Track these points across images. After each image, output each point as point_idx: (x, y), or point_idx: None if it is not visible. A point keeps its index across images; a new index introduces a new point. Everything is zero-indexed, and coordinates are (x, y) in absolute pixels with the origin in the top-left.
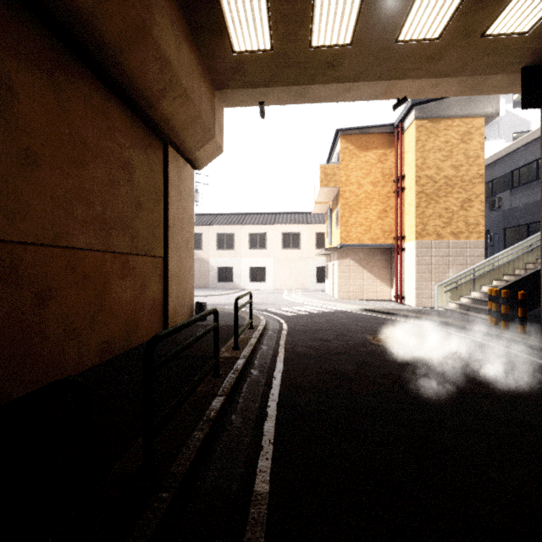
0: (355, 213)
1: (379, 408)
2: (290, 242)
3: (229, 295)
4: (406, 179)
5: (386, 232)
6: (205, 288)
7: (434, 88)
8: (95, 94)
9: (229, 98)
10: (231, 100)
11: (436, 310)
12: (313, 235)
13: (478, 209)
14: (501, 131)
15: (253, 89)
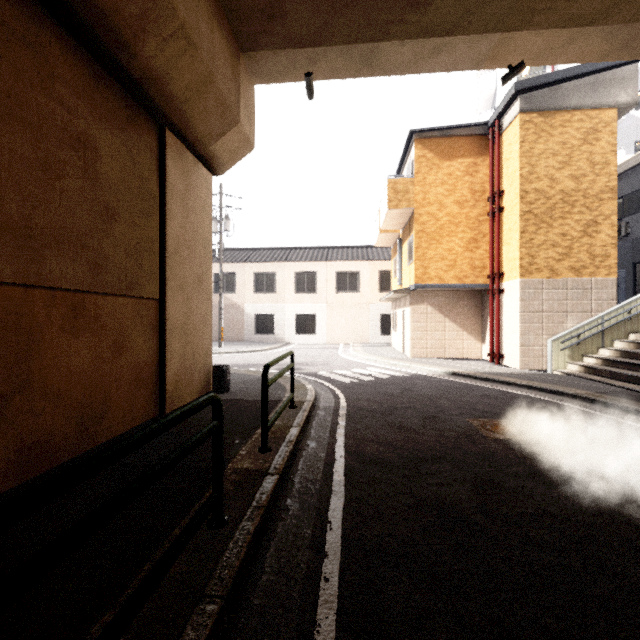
0: (434, 243)
1: (572, 636)
2: (347, 284)
3: (268, 352)
4: (505, 195)
5: (477, 268)
6: (239, 341)
7: (567, 46)
8: (4, 0)
9: (261, 67)
10: (264, 70)
11: (552, 374)
12: (376, 275)
13: (608, 235)
14: (619, 140)
15: (296, 50)
